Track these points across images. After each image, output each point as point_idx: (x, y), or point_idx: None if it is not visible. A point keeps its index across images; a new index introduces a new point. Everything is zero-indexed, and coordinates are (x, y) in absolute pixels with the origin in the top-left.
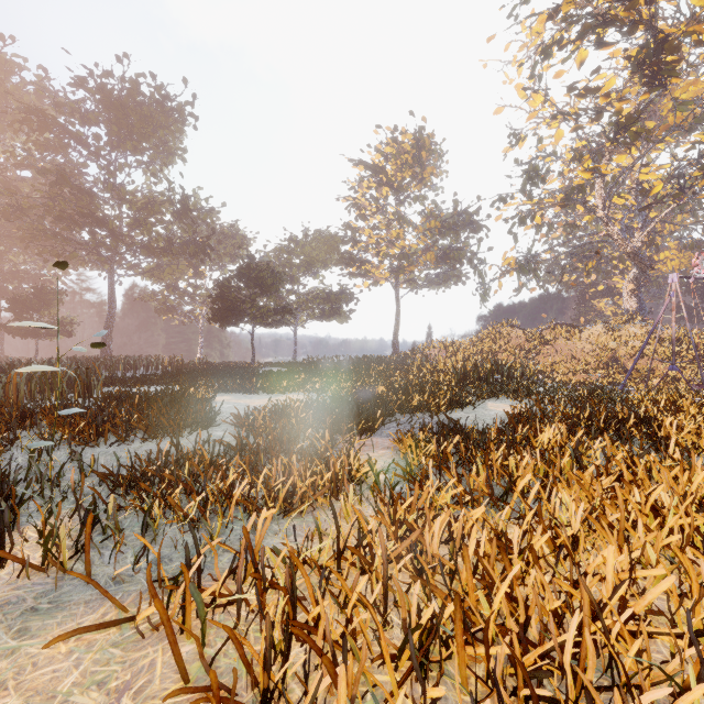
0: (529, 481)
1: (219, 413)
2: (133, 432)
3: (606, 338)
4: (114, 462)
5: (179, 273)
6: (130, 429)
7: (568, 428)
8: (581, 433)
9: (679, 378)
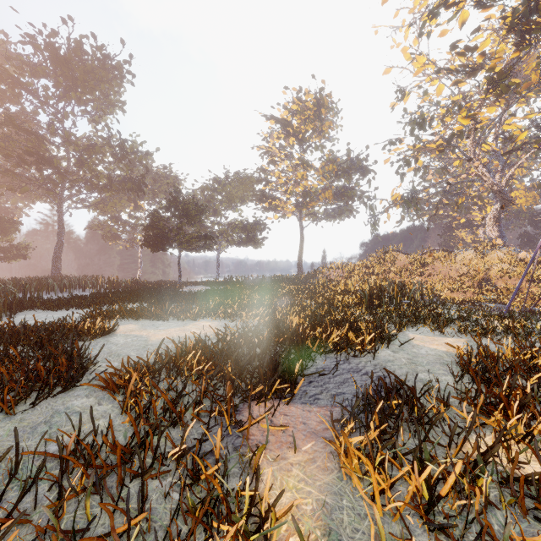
0: None
1: (91, 364)
2: None
3: (477, 261)
4: None
5: (121, 206)
6: None
7: None
8: None
9: None
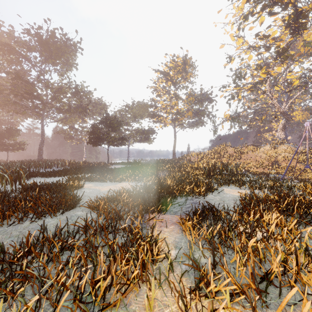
0: (277, 268)
1: (81, 199)
2: (29, 213)
3: (271, 151)
4: (5, 241)
5: (75, 121)
6: (28, 210)
7: (280, 213)
8: (295, 222)
9: (306, 171)
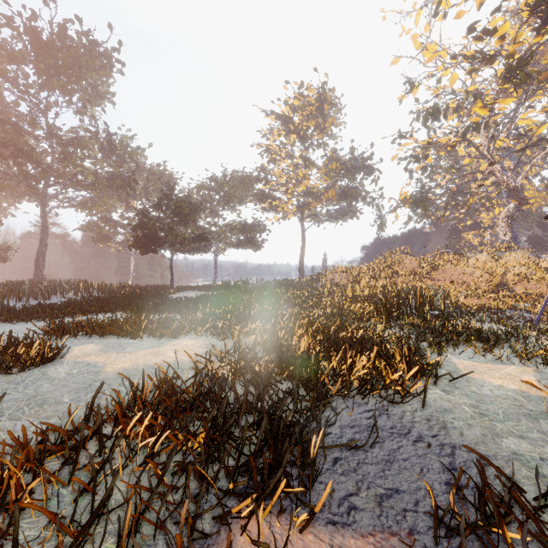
0: None
1: None
2: None
3: (491, 264)
4: None
5: (111, 206)
6: None
7: None
8: None
9: None
